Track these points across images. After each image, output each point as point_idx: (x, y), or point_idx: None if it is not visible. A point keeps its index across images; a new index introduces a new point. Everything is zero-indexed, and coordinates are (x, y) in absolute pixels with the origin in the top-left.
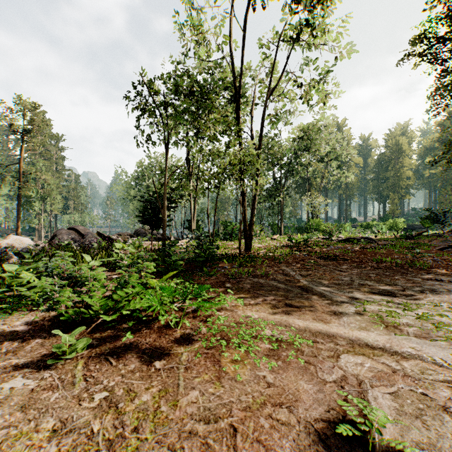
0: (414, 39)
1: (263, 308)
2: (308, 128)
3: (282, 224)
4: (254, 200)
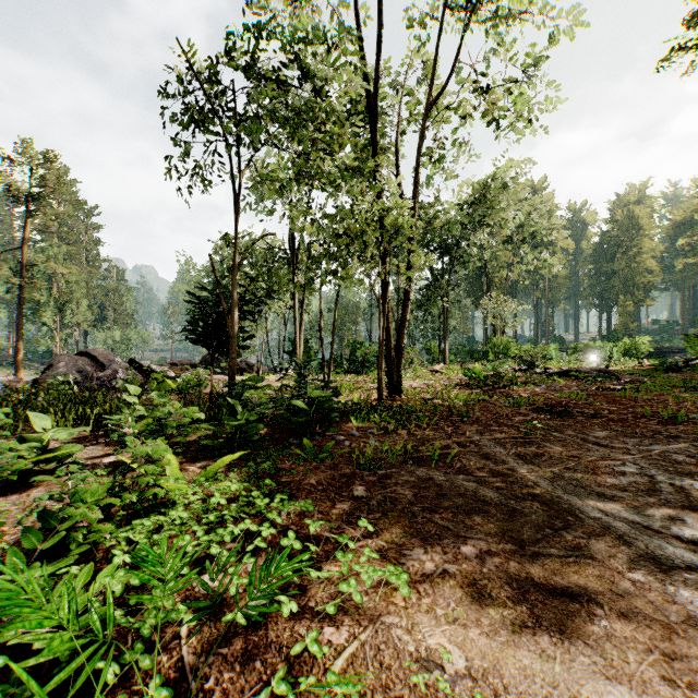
0: (692, 14)
1: (467, 602)
2: (490, 185)
3: (446, 345)
4: (406, 301)
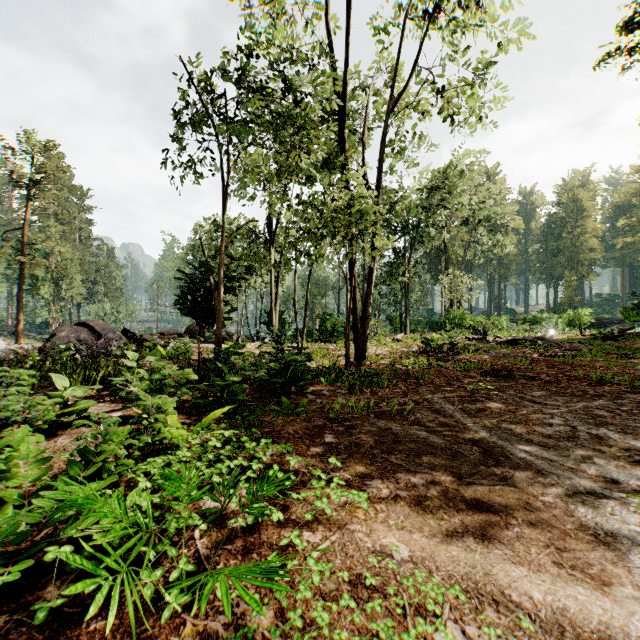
0: (625, 22)
1: (413, 516)
2: (447, 172)
3: (407, 317)
4: (370, 277)
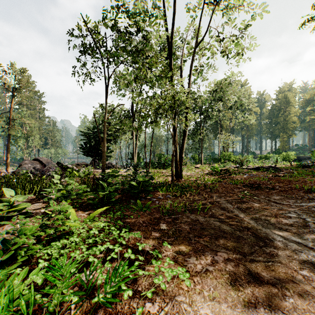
0: None
1: (219, 287)
2: (222, 83)
3: (202, 156)
4: (184, 135)
